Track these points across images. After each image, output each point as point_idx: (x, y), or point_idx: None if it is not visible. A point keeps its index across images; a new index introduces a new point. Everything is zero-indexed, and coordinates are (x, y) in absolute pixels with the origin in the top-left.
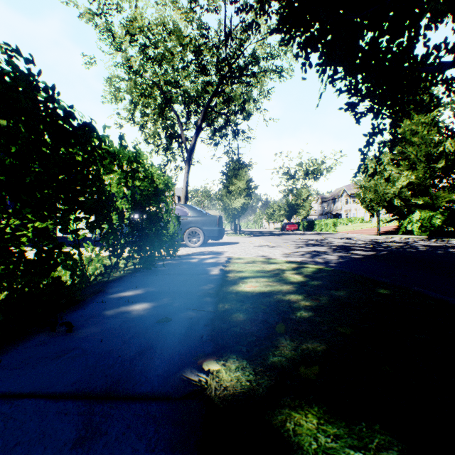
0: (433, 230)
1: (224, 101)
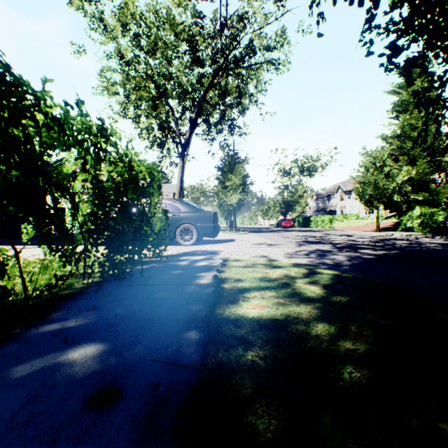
0: (434, 227)
1: (219, 94)
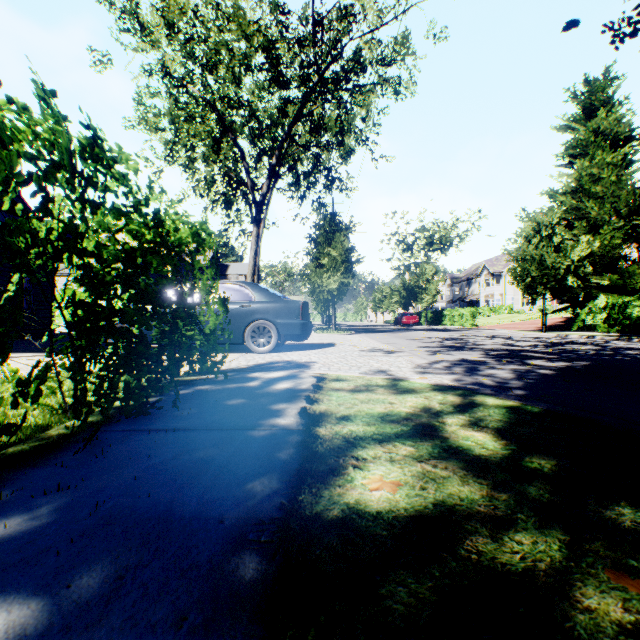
0: (627, 324)
1: (312, 129)
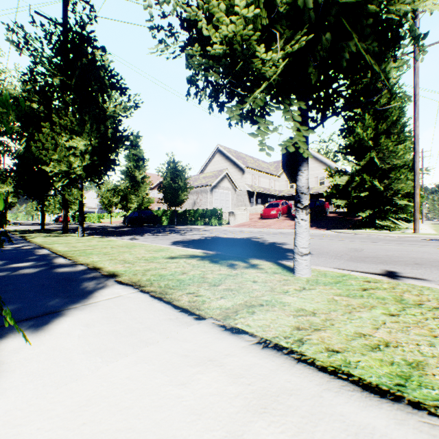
0: None
1: None
